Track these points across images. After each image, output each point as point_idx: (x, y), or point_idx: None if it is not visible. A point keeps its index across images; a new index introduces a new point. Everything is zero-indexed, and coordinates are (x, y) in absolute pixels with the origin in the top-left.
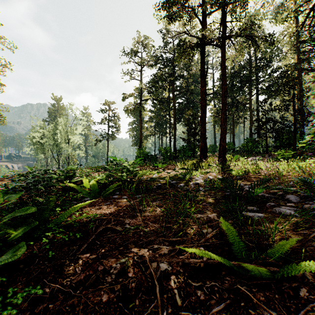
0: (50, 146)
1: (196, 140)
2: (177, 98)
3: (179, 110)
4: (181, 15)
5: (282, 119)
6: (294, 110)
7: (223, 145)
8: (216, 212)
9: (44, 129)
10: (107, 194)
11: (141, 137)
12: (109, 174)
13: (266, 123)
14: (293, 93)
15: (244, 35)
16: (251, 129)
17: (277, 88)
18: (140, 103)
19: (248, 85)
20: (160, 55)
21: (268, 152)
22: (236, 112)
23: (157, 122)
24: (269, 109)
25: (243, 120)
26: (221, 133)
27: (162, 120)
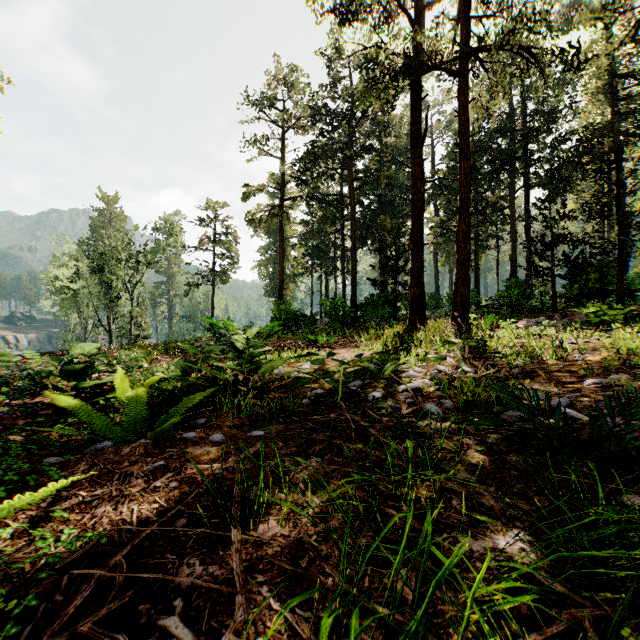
0: (91, 297)
1: (399, 282)
2: (358, 197)
3: (363, 220)
4: (369, 8)
5: (591, 237)
6: (620, 214)
7: (463, 293)
8: (518, 523)
9: (78, 261)
10: (165, 428)
11: (281, 276)
12: (184, 366)
13: (552, 245)
14: (616, 178)
15: (510, 45)
16: (514, 260)
17: (571, 174)
18: (280, 204)
19: (508, 169)
20: (323, 105)
21: (557, 309)
22: (481, 225)
23: (316, 247)
24: (560, 216)
25: (497, 242)
26: (458, 266)
27: (326, 242)
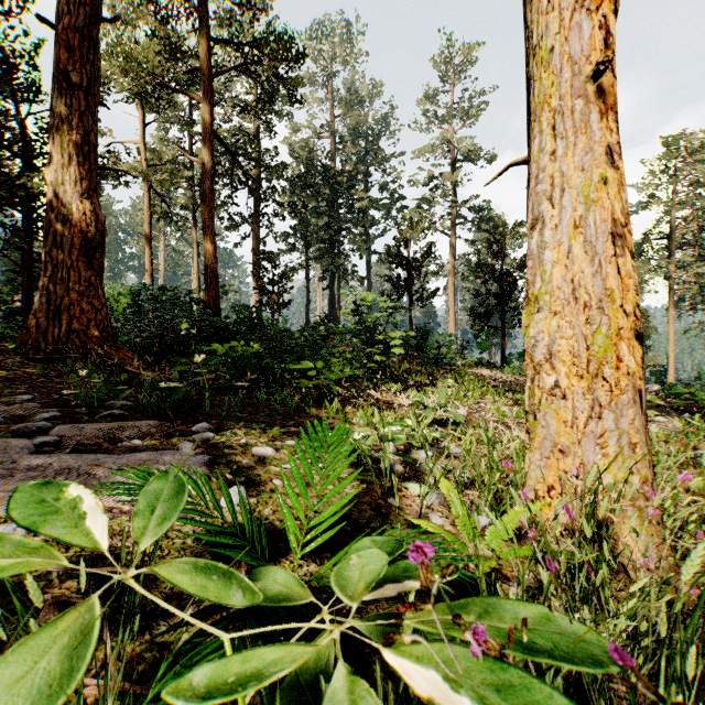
0: None
1: None
2: None
3: None
4: None
5: None
6: None
7: None
8: None
9: None
10: None
11: None
12: None
13: None
14: None
15: None
16: None
17: None
18: None
19: None
20: None
21: None
22: None
23: None
24: None
25: None
26: None
27: None
